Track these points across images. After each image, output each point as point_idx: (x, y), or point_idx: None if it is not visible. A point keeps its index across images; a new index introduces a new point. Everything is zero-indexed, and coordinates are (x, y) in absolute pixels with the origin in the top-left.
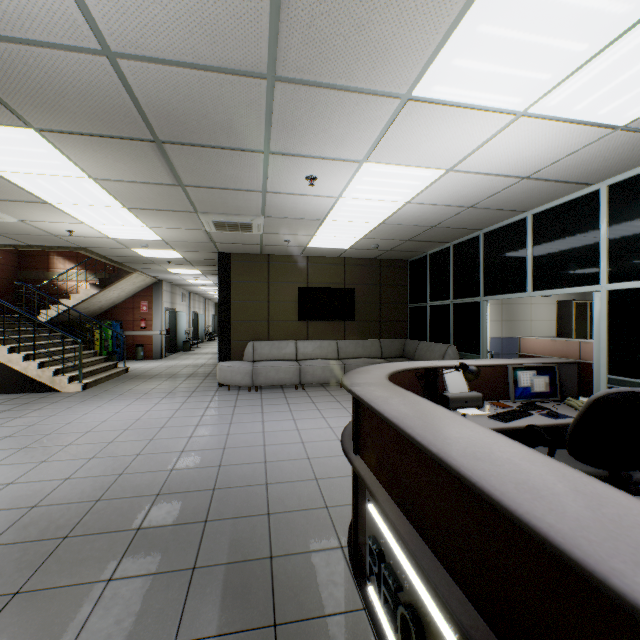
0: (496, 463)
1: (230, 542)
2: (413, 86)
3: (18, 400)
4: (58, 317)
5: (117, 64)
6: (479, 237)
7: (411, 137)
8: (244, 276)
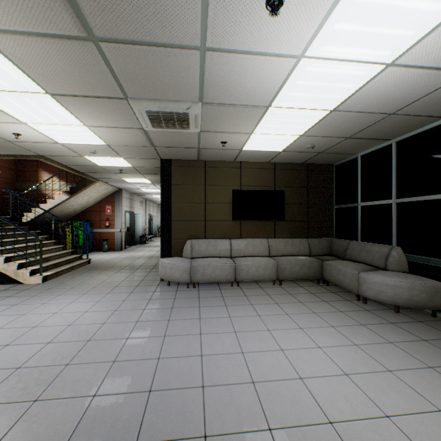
0: None
1: None
2: None
3: None
4: (35, 218)
5: None
6: (439, 127)
7: None
8: (183, 180)
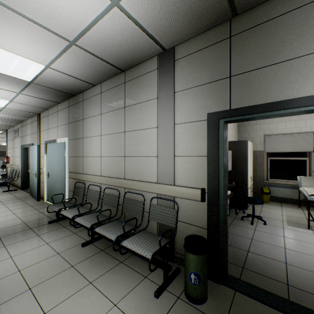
0: None
1: None
2: None
3: None
4: None
5: None
6: None
7: None
8: None
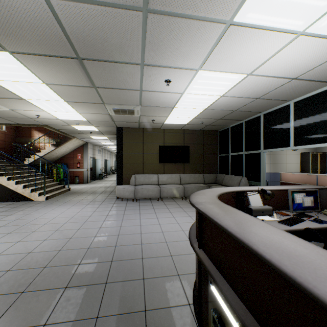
0: None
1: (120, 298)
2: (234, 14)
3: (11, 205)
4: (34, 161)
5: (50, 3)
6: (260, 116)
7: (229, 52)
8: (130, 139)
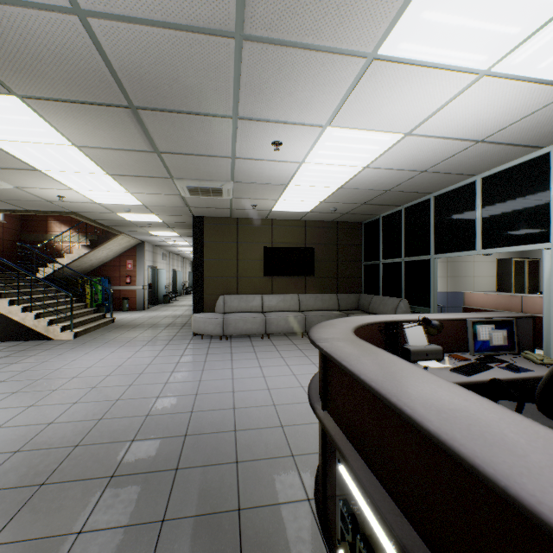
0: (517, 452)
1: (199, 492)
2: (379, 44)
3: (16, 347)
4: (54, 274)
5: (88, 24)
6: (429, 200)
7: (373, 100)
8: (216, 237)
